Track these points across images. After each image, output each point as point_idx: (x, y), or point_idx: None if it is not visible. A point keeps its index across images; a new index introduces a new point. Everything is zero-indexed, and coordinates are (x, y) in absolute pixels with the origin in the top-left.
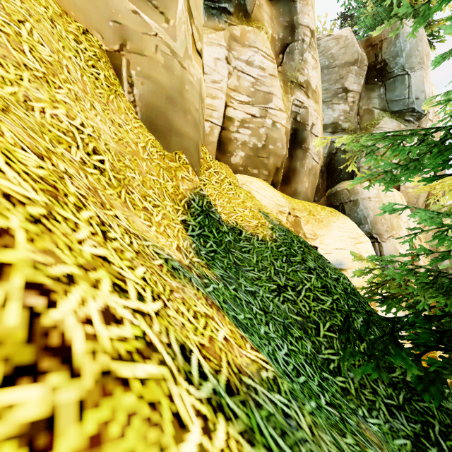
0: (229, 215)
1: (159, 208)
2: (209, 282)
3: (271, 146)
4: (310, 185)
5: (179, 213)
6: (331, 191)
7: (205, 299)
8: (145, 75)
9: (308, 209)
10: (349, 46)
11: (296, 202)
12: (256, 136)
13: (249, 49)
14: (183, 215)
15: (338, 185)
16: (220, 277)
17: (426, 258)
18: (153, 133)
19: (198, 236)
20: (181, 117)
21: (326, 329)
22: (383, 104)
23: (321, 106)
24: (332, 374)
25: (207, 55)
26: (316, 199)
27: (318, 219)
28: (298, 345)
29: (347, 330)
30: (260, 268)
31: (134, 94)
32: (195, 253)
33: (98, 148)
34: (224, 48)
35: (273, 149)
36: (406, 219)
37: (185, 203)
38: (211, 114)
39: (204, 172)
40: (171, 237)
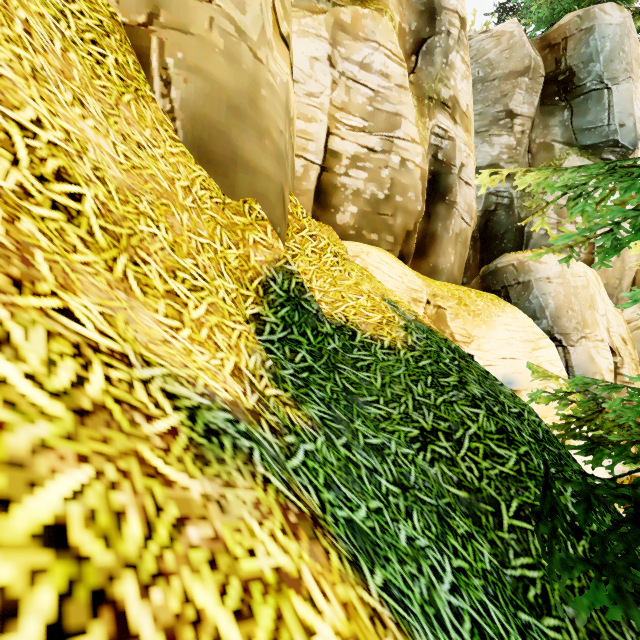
0: (333, 305)
1: (202, 293)
2: (296, 441)
3: (399, 197)
4: (457, 259)
5: (247, 302)
6: (488, 268)
7: (283, 511)
8: (190, 67)
9: (456, 295)
10: (515, 48)
11: (438, 284)
12: (376, 182)
13: (365, 45)
14: (256, 305)
15: (499, 259)
16: (319, 420)
17: (634, 371)
18: (205, 167)
19: (281, 343)
20: (254, 141)
21: (513, 514)
22: (568, 135)
23: (473, 140)
24: (535, 612)
25: (298, 52)
26: (464, 280)
27: (474, 312)
28: (468, 555)
29: (551, 516)
30: (388, 398)
31: (172, 99)
32: (271, 379)
33: (71, 171)
34: (326, 41)
35: (402, 202)
36: (604, 310)
37: (259, 284)
38: (305, 145)
39: (293, 236)
40: (224, 349)
